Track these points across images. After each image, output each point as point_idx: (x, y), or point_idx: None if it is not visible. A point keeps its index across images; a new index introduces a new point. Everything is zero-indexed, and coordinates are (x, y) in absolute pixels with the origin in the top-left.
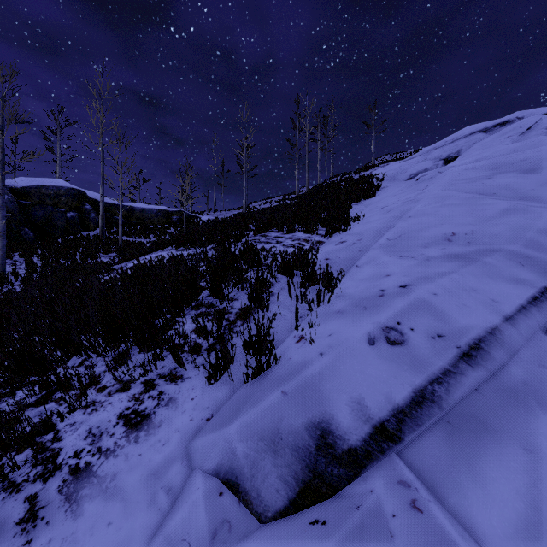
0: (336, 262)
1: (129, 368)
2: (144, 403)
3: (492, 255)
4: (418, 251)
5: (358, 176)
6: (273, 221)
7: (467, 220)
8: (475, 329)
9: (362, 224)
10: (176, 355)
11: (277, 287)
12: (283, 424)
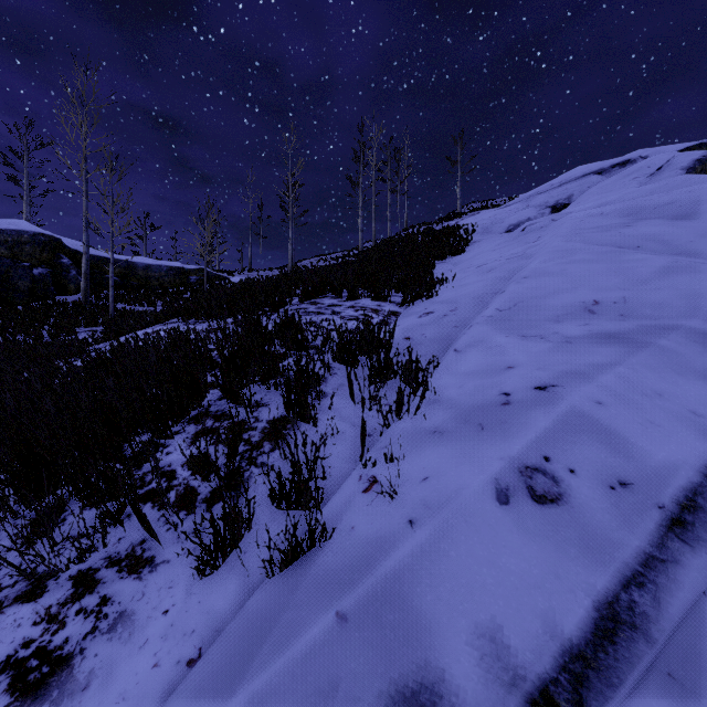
0: (421, 344)
1: (54, 544)
2: (64, 629)
3: (668, 336)
4: (548, 328)
5: (440, 227)
6: (328, 284)
7: (612, 282)
8: (683, 470)
9: (454, 288)
10: (142, 520)
11: (331, 383)
12: (338, 698)
